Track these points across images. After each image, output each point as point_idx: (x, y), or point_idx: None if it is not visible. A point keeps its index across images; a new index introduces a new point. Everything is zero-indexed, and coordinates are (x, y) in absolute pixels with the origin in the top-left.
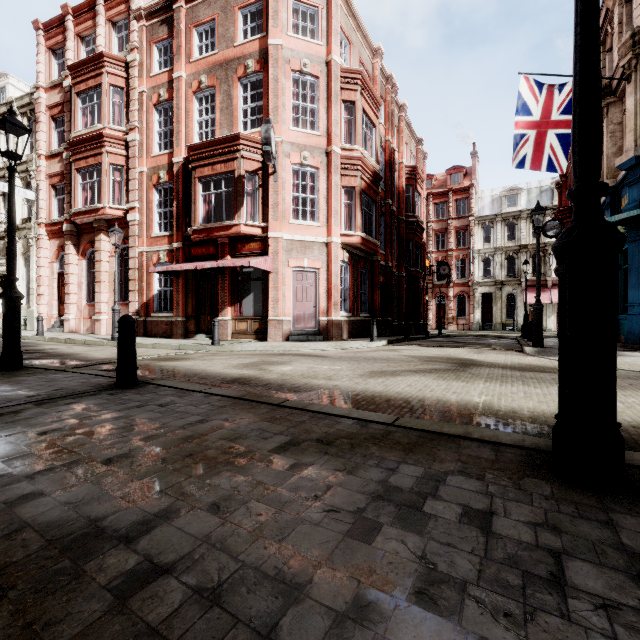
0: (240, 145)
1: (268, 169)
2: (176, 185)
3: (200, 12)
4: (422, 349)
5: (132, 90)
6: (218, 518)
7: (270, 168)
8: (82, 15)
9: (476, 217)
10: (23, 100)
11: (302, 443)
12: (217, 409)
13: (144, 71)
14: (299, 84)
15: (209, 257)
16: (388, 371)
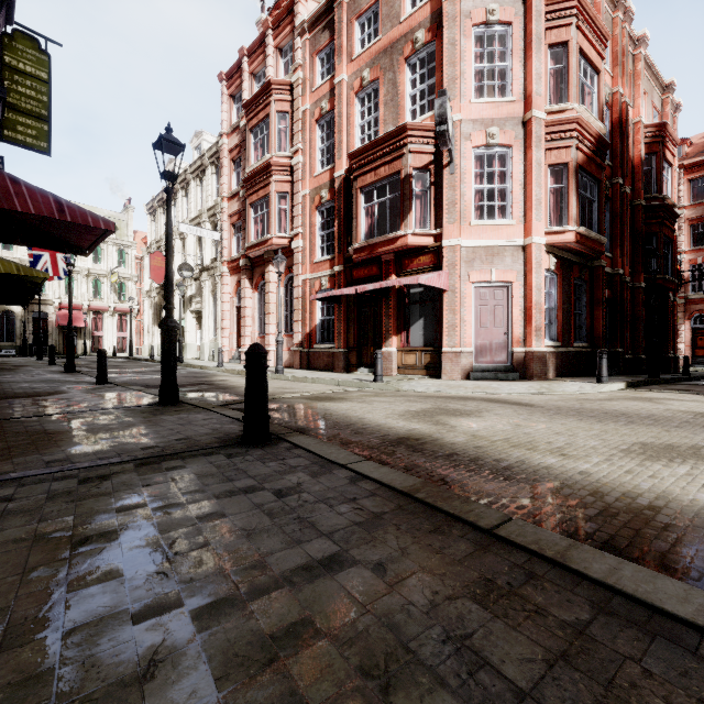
0: (407, 138)
1: (442, 161)
2: (337, 202)
3: None
4: None
5: (296, 111)
6: None
7: (444, 158)
8: (255, 52)
9: None
10: (212, 150)
11: None
12: (366, 522)
13: (307, 88)
14: (483, 41)
15: (372, 279)
16: (679, 446)
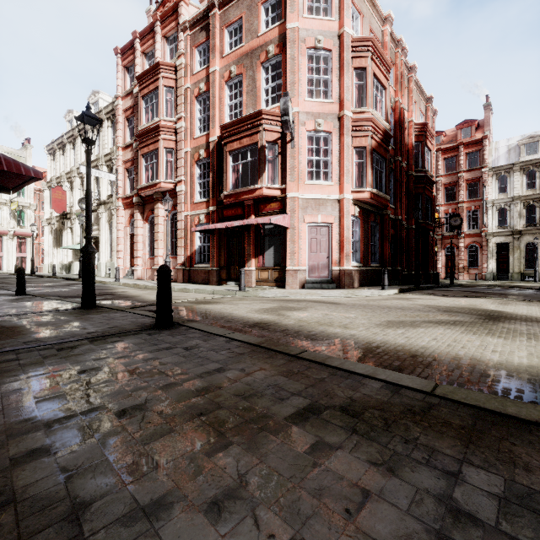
0: (262, 120)
1: (286, 138)
2: (212, 160)
3: (230, 14)
4: (437, 298)
5: (180, 88)
6: (216, 533)
7: (288, 137)
8: (145, 37)
9: (490, 168)
10: (108, 108)
11: (323, 411)
12: (235, 356)
13: (188, 71)
14: (313, 59)
15: (237, 217)
16: (406, 321)
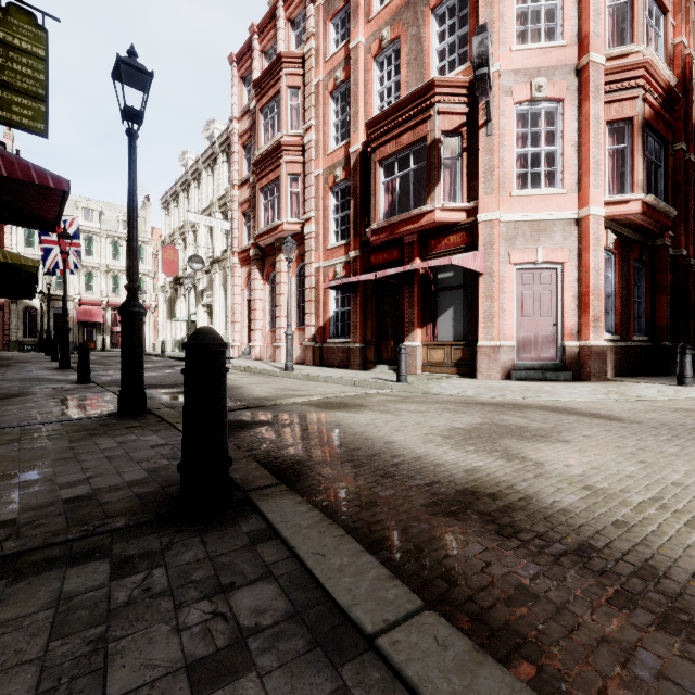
0: (435, 96)
1: (476, 121)
2: (353, 180)
3: None
4: None
5: (308, 85)
6: None
7: (480, 117)
8: (265, 28)
9: None
10: (222, 137)
11: None
12: None
13: (320, 58)
14: None
15: (392, 264)
16: None
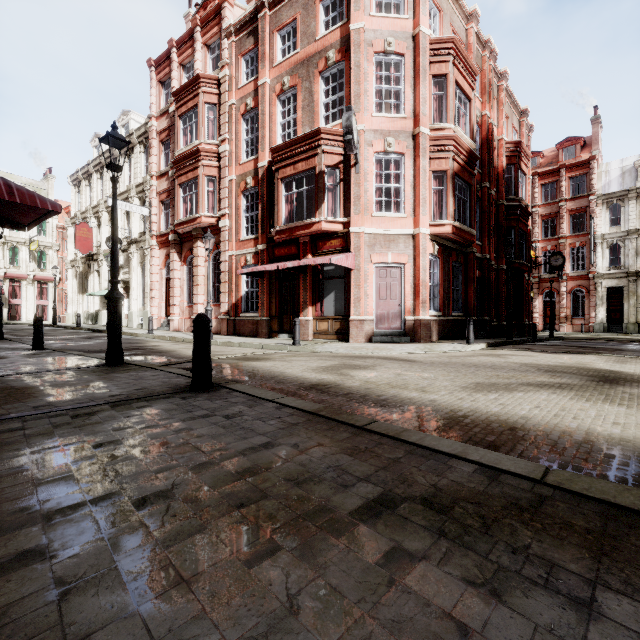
0: (321, 140)
1: (349, 161)
2: (261, 189)
3: (283, 15)
4: (536, 355)
5: (223, 104)
6: None
7: (351, 160)
8: (183, 45)
9: (599, 195)
10: (140, 130)
11: (400, 504)
12: (287, 428)
13: (233, 84)
14: (382, 66)
15: (291, 257)
16: (499, 383)
